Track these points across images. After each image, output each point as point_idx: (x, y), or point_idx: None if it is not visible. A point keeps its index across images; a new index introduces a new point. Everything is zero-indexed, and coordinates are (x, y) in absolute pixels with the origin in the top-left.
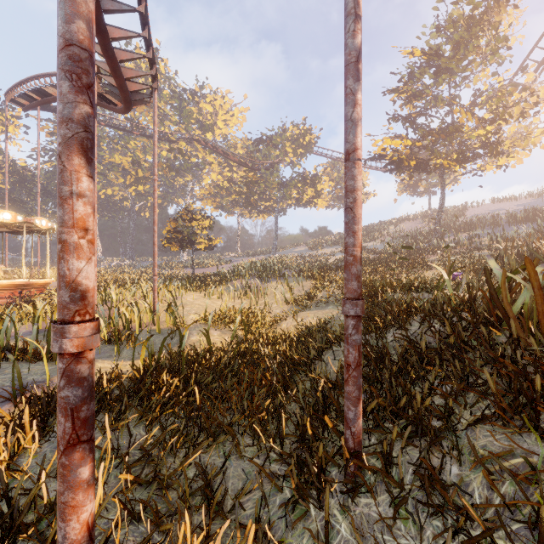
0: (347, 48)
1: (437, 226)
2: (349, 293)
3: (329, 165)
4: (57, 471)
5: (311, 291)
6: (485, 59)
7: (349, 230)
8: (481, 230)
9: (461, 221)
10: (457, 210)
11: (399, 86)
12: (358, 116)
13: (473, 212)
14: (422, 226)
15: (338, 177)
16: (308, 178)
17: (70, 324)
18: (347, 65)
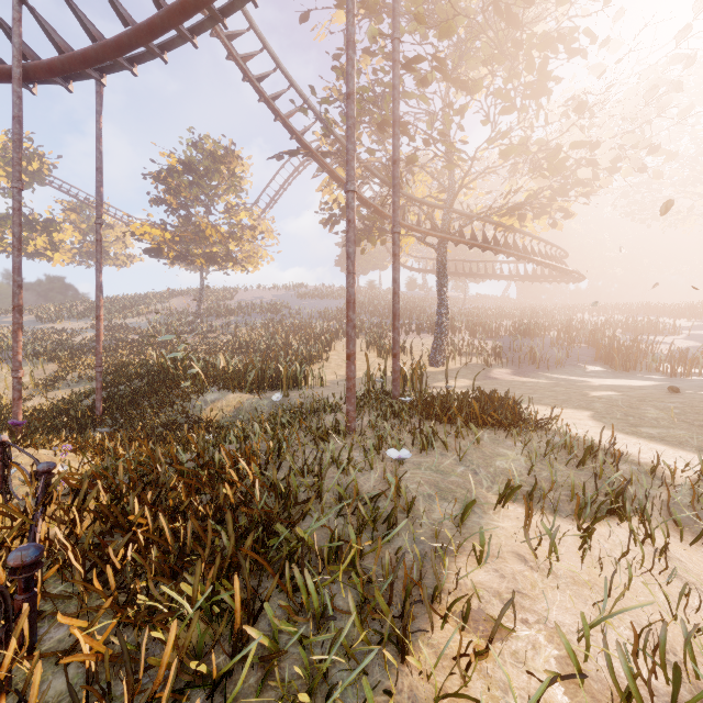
0: (97, 281)
1: (198, 312)
2: (98, 364)
3: (73, 205)
4: (14, 406)
5: (58, 373)
6: (228, 188)
7: (98, 343)
8: (238, 317)
9: (226, 306)
10: (229, 292)
11: (161, 175)
12: (102, 305)
13: (242, 297)
14: (193, 305)
15: (89, 226)
16: (39, 223)
17: (20, 371)
18: (97, 287)
